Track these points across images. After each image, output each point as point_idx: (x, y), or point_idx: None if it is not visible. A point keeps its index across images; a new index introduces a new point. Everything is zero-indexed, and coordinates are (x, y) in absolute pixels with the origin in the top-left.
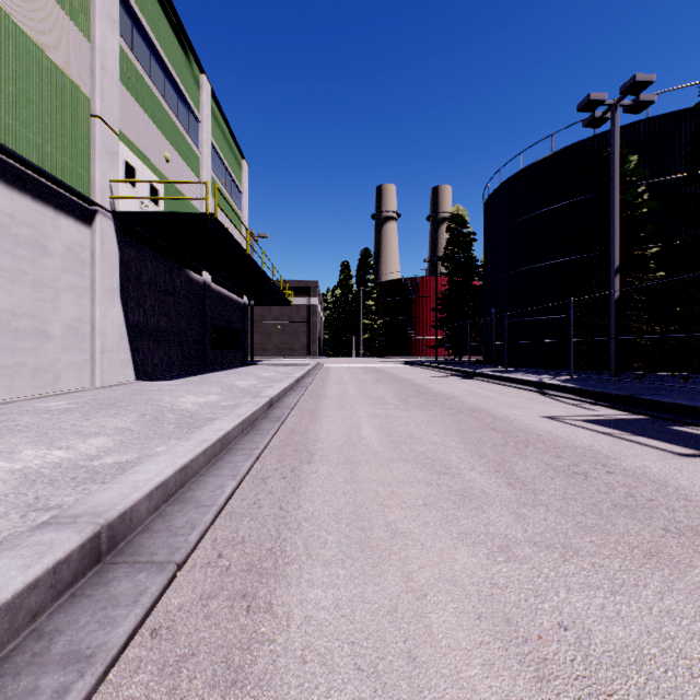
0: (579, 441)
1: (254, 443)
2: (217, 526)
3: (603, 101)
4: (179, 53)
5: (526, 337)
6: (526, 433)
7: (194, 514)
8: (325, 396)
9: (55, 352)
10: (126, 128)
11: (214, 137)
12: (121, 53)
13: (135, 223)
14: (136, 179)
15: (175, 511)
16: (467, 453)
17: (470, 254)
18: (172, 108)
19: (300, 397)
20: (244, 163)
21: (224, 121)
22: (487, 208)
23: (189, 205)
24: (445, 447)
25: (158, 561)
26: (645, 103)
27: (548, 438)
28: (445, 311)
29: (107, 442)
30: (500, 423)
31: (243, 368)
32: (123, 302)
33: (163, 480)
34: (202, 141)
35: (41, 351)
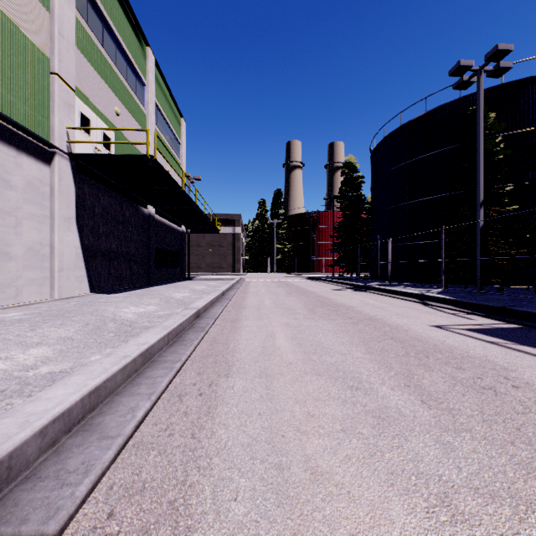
0: (472, 351)
1: (177, 355)
2: (118, 464)
3: (470, 66)
4: (128, 28)
5: (405, 258)
6: (422, 343)
7: (93, 450)
8: (245, 307)
9: (17, 270)
10: (81, 86)
11: (158, 98)
12: (78, 23)
13: (89, 164)
14: (88, 127)
15: (75, 445)
16: (374, 364)
17: (360, 193)
18: (122, 73)
19: (224, 308)
20: (182, 120)
21: (166, 86)
22: (373, 156)
23: (136, 151)
24: (353, 358)
25: (25, 534)
26: (504, 69)
27: (443, 347)
28: (340, 237)
29: (47, 351)
30: (397, 332)
31: (181, 282)
32: (79, 229)
33: (64, 410)
34: (148, 101)
35: (3, 269)
